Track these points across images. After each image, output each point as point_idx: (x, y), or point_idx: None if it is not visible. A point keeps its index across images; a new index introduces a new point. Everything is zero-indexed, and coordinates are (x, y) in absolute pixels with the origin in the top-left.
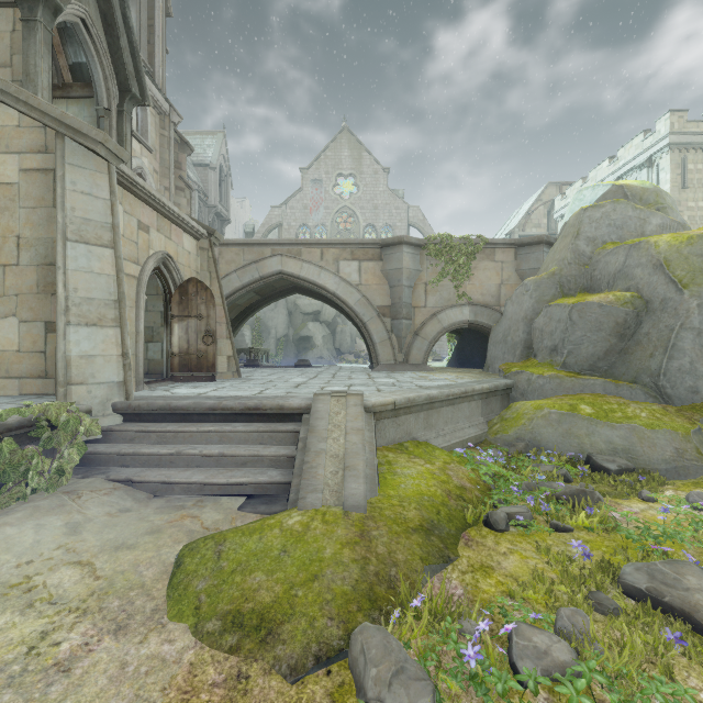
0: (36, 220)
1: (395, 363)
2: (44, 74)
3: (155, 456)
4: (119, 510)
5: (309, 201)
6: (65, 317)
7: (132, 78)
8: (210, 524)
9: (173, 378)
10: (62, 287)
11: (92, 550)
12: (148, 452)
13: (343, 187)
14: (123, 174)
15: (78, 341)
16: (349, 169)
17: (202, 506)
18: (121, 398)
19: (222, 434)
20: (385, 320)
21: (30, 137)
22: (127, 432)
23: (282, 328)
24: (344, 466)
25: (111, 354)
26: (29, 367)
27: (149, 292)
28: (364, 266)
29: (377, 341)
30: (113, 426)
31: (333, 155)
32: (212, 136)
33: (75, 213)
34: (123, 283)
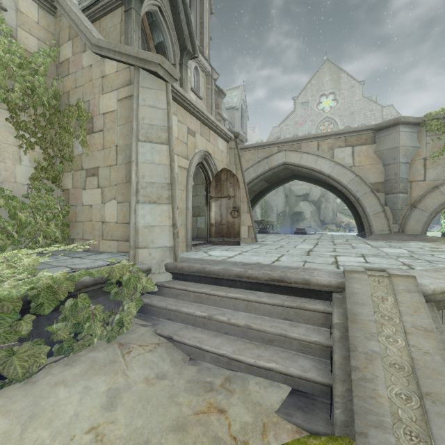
0: (125, 132)
1: (390, 232)
2: (136, 42)
3: (191, 316)
4: (156, 375)
5: (298, 118)
6: (136, 197)
7: (187, 39)
8: (238, 431)
9: (211, 242)
10: (134, 175)
11: (117, 444)
12: (186, 311)
13: (324, 104)
14: (177, 92)
15: (143, 215)
16: (330, 89)
17: (229, 392)
18: (171, 259)
19: (247, 302)
20: (378, 195)
21: (122, 77)
22: (174, 288)
23: (281, 207)
24: (419, 390)
25: (165, 225)
26: (121, 233)
27: (198, 183)
28: (356, 150)
29: (370, 213)
30: (164, 283)
31: (317, 82)
32: (236, 89)
33: (144, 121)
34: (174, 170)
